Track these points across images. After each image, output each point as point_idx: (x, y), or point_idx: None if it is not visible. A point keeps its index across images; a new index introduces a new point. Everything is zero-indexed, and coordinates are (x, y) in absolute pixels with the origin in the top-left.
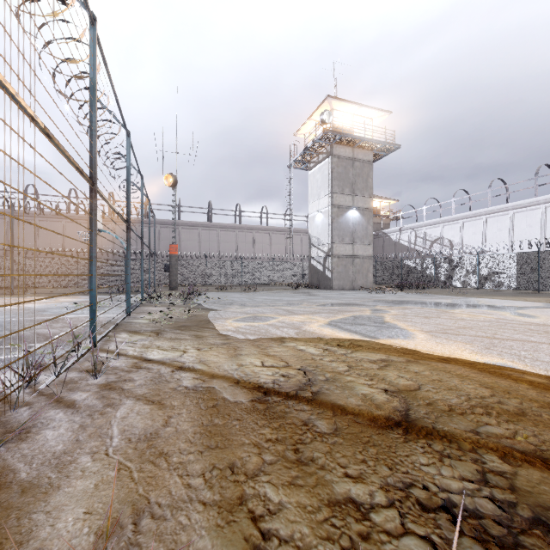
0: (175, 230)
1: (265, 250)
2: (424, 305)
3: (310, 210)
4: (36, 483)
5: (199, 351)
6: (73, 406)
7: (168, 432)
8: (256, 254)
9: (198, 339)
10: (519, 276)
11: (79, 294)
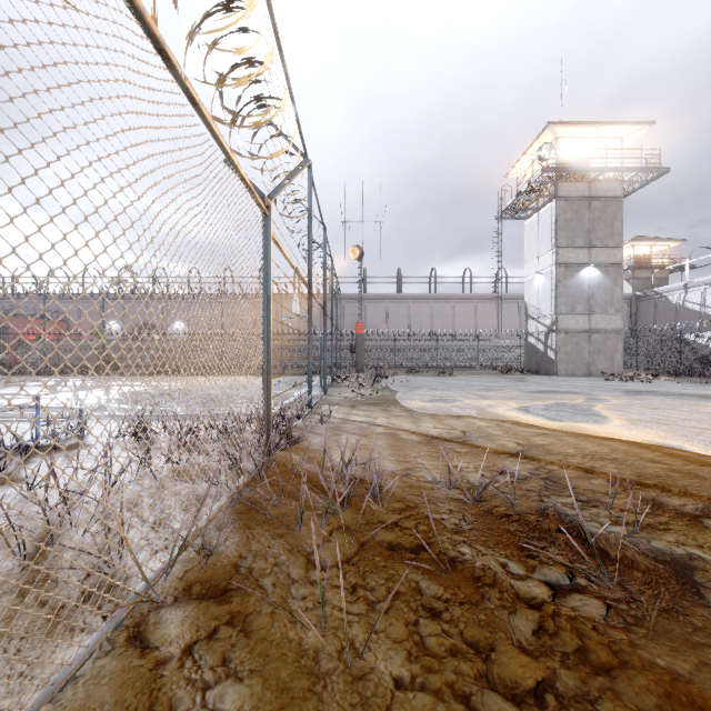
0: (361, 307)
1: (469, 324)
2: (676, 397)
3: (527, 272)
4: (319, 448)
5: (387, 418)
6: (317, 433)
7: (371, 444)
8: (455, 330)
9: (386, 412)
10: None
11: (274, 374)
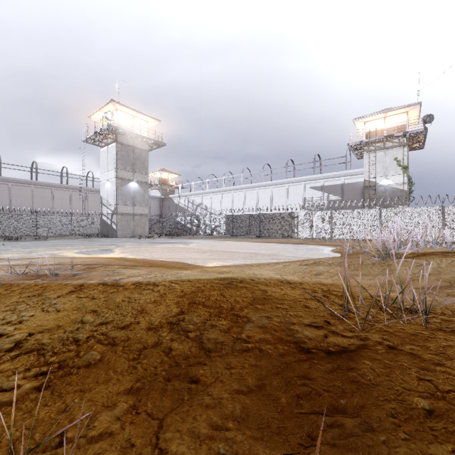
0: None
1: (66, 205)
2: (154, 243)
3: (102, 178)
4: None
5: None
6: None
7: None
8: (53, 209)
9: None
10: (226, 228)
11: None
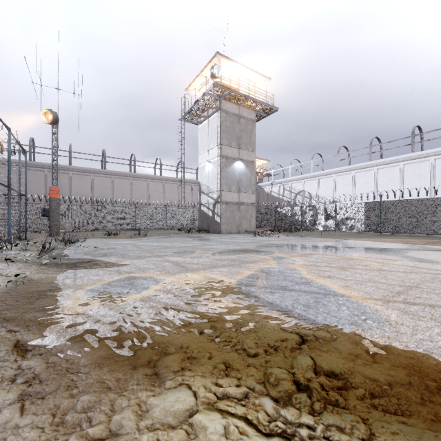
0: (57, 172)
1: (159, 197)
2: (318, 250)
3: (200, 161)
4: None
5: None
6: None
7: None
8: (149, 201)
9: None
10: (366, 221)
11: None
